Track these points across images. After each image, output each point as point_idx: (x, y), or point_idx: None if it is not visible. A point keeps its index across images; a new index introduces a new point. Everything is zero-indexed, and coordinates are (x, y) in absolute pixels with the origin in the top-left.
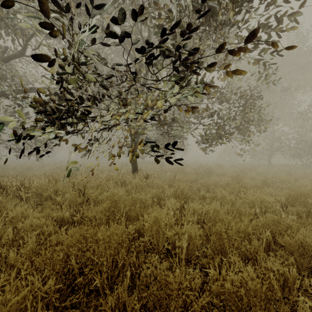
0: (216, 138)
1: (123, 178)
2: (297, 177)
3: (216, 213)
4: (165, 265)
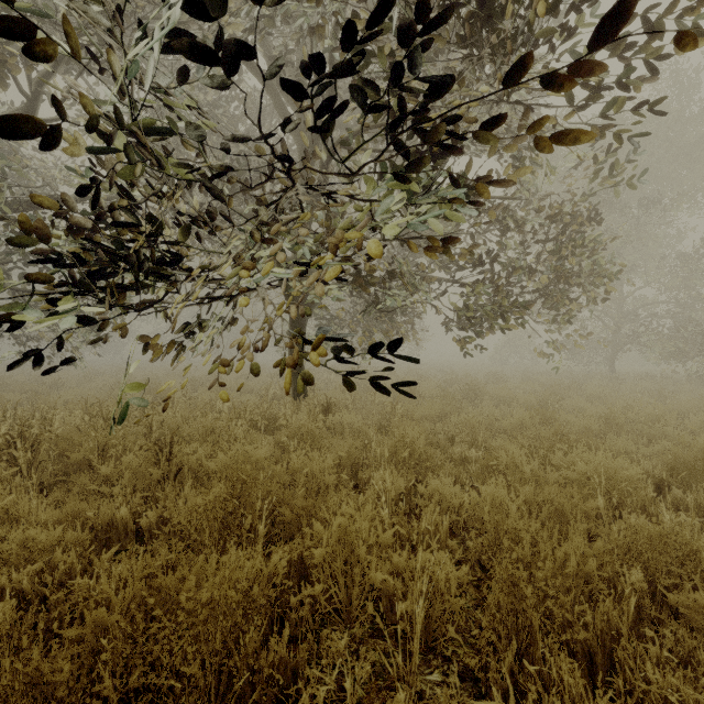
0: (491, 315)
1: (270, 410)
2: (681, 408)
3: (497, 509)
4: (367, 665)
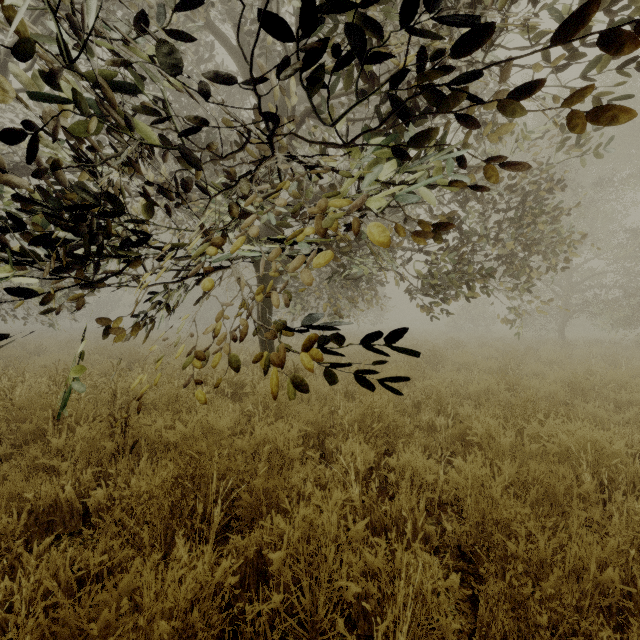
0: (456, 282)
1: (238, 376)
2: (639, 373)
3: (477, 489)
4: None
